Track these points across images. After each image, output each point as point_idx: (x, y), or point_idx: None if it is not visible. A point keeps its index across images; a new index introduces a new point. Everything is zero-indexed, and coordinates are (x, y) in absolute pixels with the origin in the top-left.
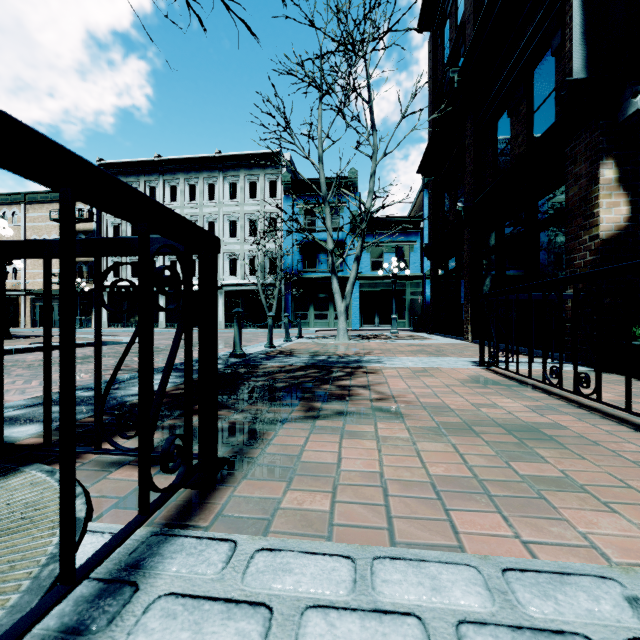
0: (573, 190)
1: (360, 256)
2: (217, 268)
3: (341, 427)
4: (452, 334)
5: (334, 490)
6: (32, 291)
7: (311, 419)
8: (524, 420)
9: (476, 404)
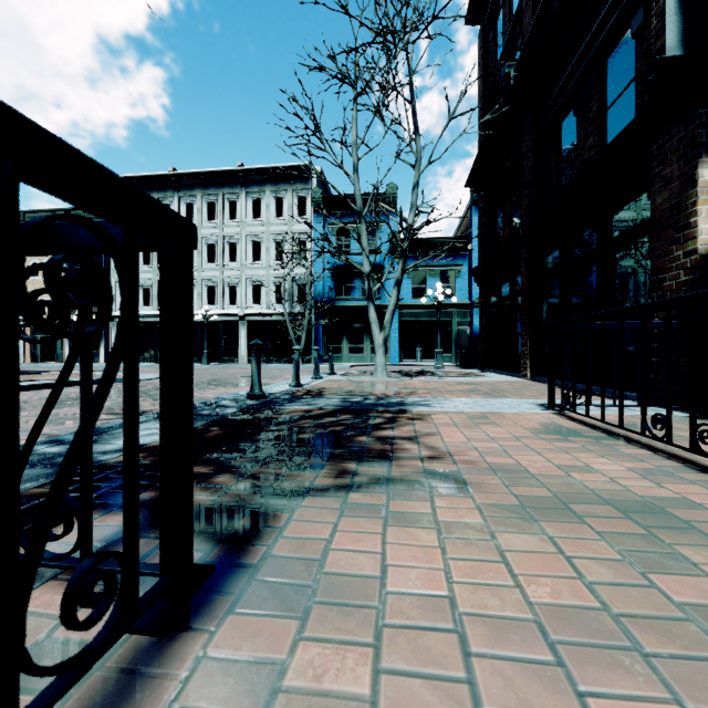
0: (662, 196)
1: (401, 280)
2: (191, 271)
3: (383, 503)
4: (506, 370)
5: (377, 633)
6: None
7: (342, 490)
8: (635, 491)
9: (561, 465)
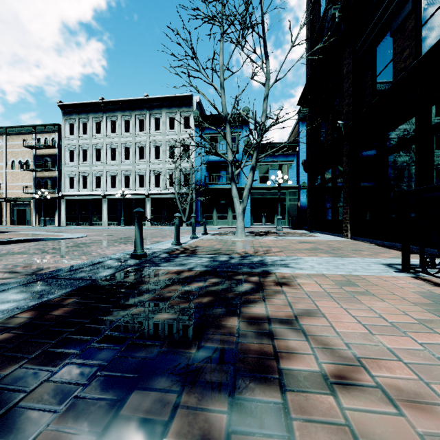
0: None
1: (255, 166)
2: None
3: None
4: (329, 231)
5: None
6: (11, 199)
7: None
8: None
9: None
